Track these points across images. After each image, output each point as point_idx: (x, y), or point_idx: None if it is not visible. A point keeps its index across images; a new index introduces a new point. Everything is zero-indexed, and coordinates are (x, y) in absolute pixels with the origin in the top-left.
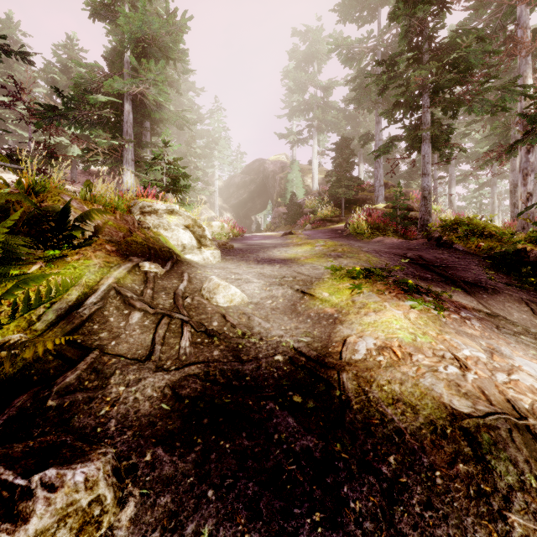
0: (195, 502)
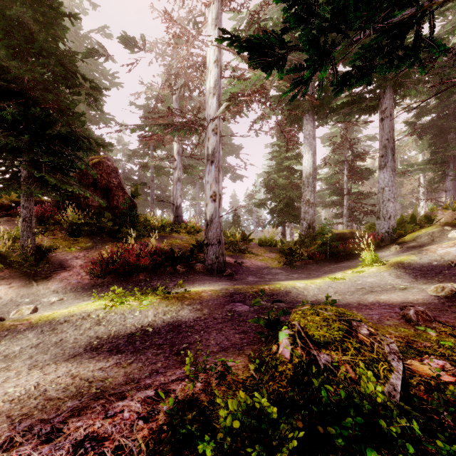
0: (402, 250)
